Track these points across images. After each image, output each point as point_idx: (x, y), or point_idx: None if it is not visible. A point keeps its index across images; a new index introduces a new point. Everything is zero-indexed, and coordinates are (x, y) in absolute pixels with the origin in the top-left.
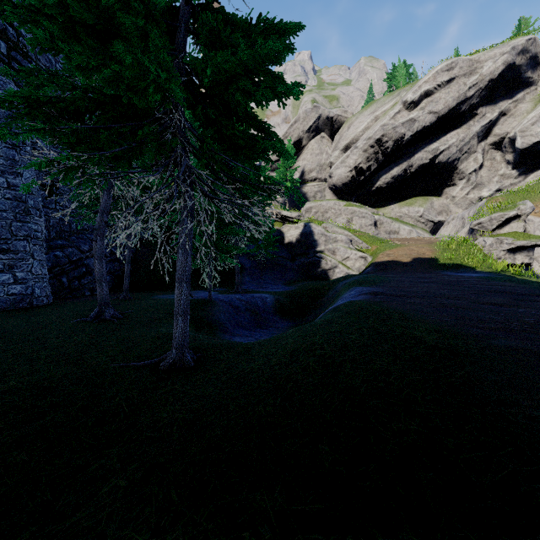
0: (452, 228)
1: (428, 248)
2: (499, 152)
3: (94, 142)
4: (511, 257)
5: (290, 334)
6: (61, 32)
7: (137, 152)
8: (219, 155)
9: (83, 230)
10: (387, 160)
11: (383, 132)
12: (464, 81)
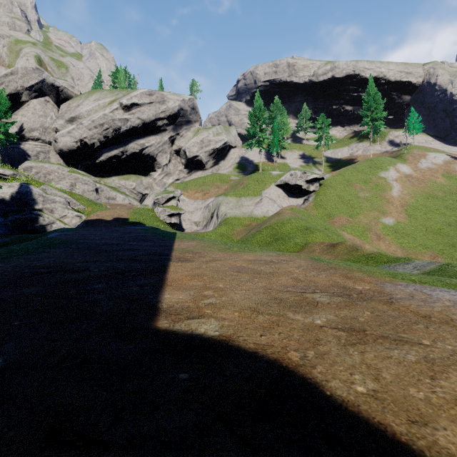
0: (152, 199)
1: (126, 212)
2: (179, 156)
3: None
4: (170, 219)
5: None
6: None
7: None
8: None
9: None
10: (109, 142)
11: (104, 119)
12: (159, 106)
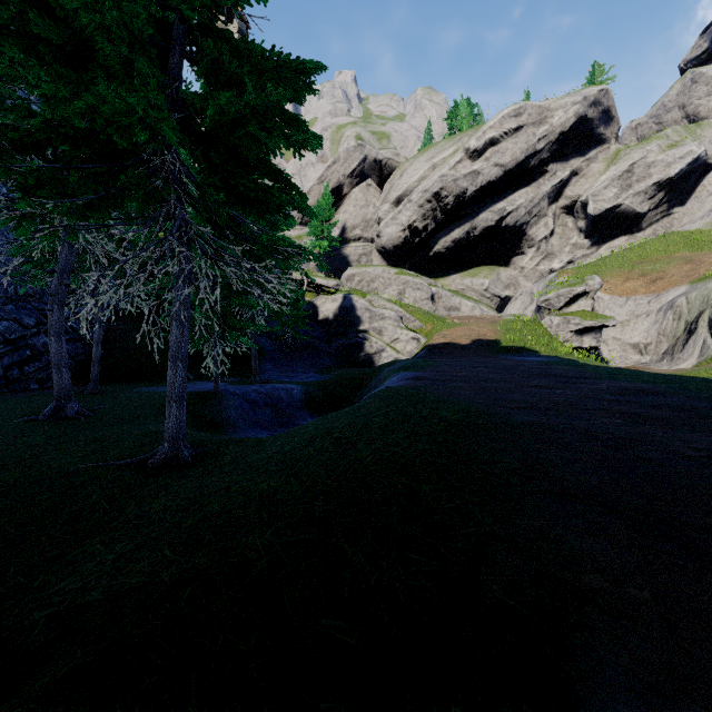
0: (520, 305)
1: (490, 328)
2: (571, 217)
3: (61, 185)
4: (579, 340)
5: (312, 423)
6: (18, 49)
7: (118, 200)
8: (224, 209)
9: (27, 296)
10: (447, 220)
11: (442, 184)
12: (533, 131)
